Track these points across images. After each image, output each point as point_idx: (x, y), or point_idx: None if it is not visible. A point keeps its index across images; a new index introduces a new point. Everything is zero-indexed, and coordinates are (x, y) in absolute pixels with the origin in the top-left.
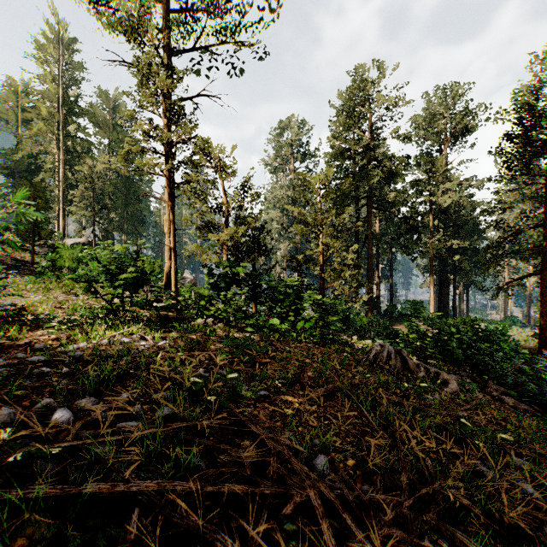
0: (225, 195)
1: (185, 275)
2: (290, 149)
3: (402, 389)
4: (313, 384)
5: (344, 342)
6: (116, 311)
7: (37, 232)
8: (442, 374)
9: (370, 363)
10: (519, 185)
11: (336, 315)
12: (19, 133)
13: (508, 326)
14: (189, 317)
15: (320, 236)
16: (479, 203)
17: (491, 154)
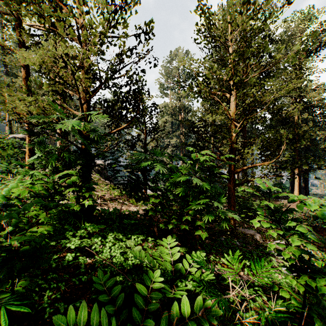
0: (82, 12)
1: (97, 162)
2: (177, 71)
3: None
4: None
5: None
6: None
7: None
8: None
9: None
10: None
11: None
12: None
13: None
14: None
15: (232, 98)
16: None
17: None
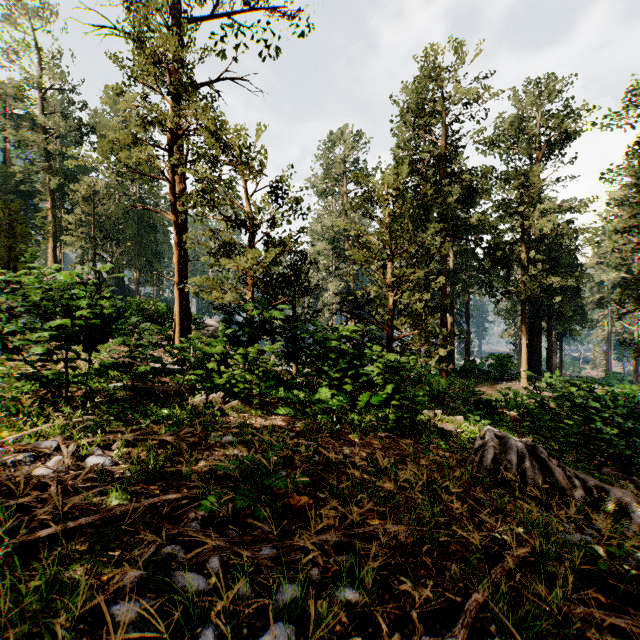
0: (249, 203)
1: (209, 322)
2: (341, 165)
3: (600, 567)
4: (418, 582)
5: (432, 426)
6: (48, 385)
7: (12, 265)
8: (612, 492)
9: (488, 473)
10: (631, 207)
11: (419, 385)
12: (6, 147)
13: (639, 390)
14: (186, 389)
15: (389, 265)
16: (582, 230)
17: (639, 144)
